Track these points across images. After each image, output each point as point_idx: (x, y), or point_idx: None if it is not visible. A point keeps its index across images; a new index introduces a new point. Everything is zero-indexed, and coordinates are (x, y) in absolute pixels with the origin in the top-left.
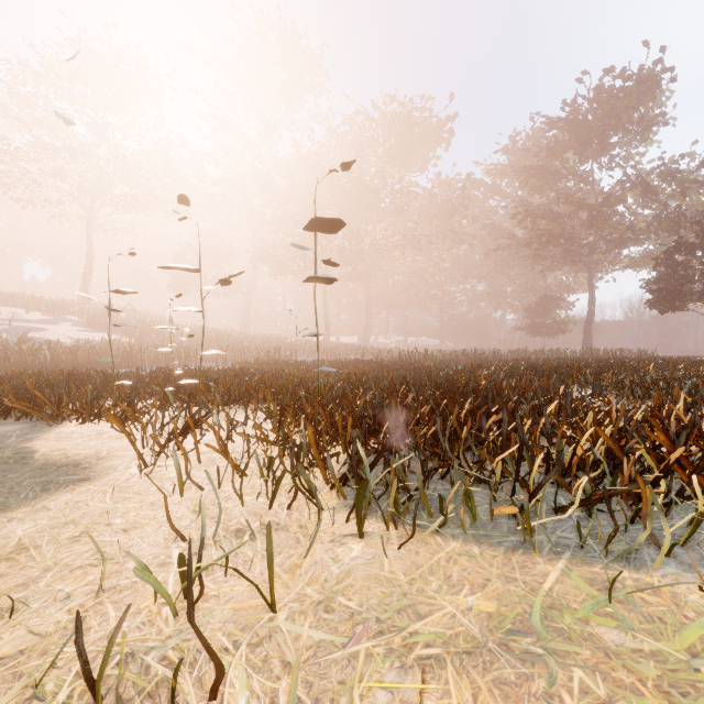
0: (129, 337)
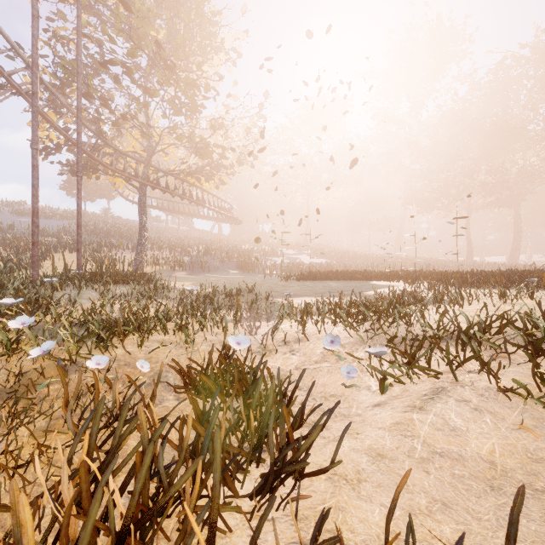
0: (335, 260)
